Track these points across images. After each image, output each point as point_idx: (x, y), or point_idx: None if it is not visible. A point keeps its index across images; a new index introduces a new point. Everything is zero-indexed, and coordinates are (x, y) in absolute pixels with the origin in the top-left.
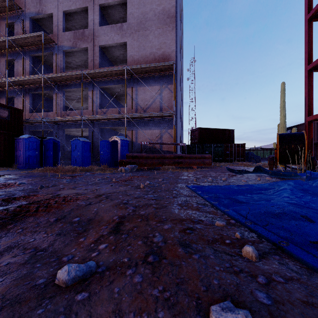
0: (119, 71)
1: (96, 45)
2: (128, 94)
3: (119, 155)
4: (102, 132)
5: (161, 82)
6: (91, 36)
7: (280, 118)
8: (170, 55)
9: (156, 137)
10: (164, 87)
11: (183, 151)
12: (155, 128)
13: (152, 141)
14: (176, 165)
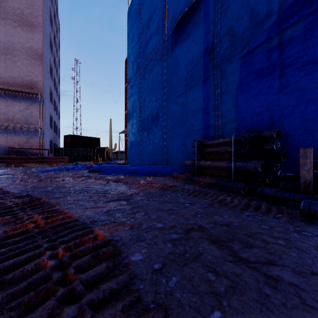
0: None
1: None
2: None
3: None
4: None
5: (29, 101)
6: None
7: (109, 137)
8: (37, 83)
9: (24, 143)
10: (32, 105)
11: (55, 153)
12: (23, 136)
13: (21, 146)
14: (40, 163)
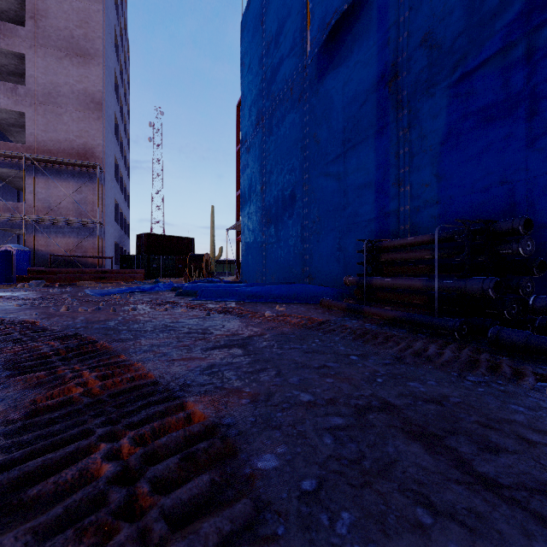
0: (11, 154)
1: None
2: (27, 185)
3: (15, 270)
4: None
5: (82, 178)
6: None
7: (211, 237)
8: (95, 148)
9: (74, 247)
10: (86, 186)
11: (122, 263)
12: (73, 236)
13: (69, 252)
14: (99, 281)
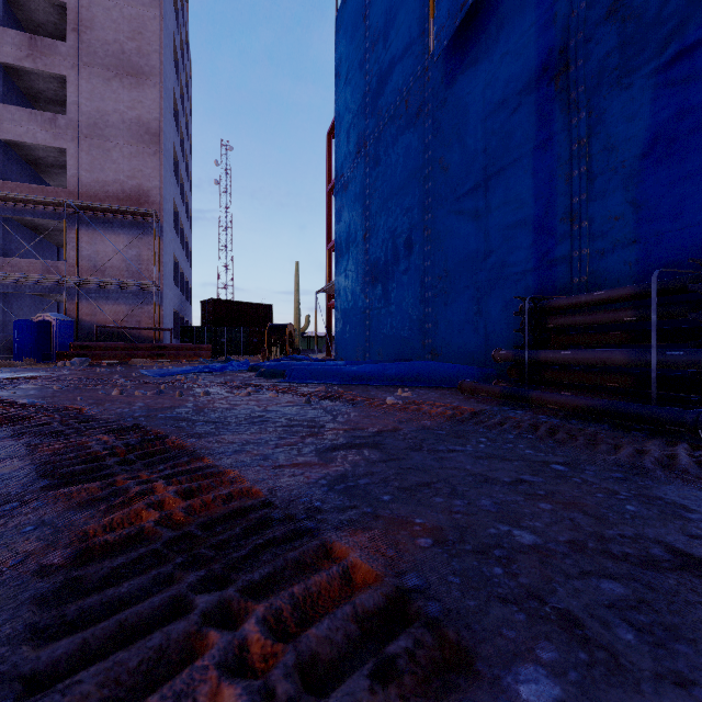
0: (50, 201)
1: None
2: (69, 240)
3: (55, 344)
4: (4, 300)
5: (134, 230)
6: None
7: (295, 303)
8: (150, 192)
9: (125, 316)
10: (140, 239)
11: (183, 337)
12: (123, 302)
13: (119, 322)
14: (155, 359)
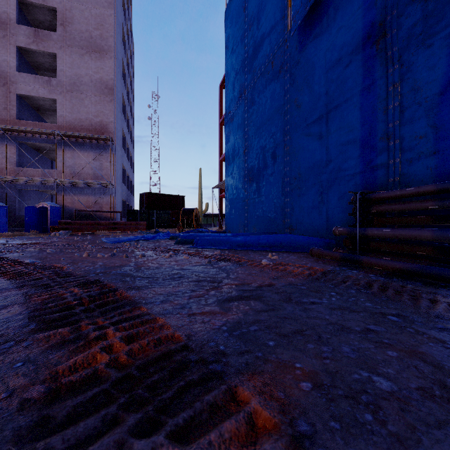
0: (46, 132)
1: (12, 93)
2: (58, 156)
3: (49, 222)
4: (19, 194)
5: (98, 149)
6: (4, 79)
7: (199, 195)
8: (108, 125)
9: (92, 204)
10: (102, 155)
11: (128, 217)
12: (91, 195)
13: (88, 208)
14: (111, 231)
